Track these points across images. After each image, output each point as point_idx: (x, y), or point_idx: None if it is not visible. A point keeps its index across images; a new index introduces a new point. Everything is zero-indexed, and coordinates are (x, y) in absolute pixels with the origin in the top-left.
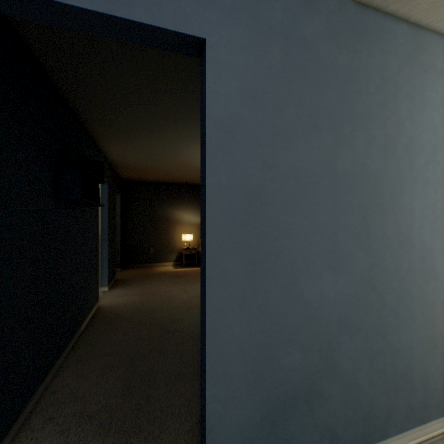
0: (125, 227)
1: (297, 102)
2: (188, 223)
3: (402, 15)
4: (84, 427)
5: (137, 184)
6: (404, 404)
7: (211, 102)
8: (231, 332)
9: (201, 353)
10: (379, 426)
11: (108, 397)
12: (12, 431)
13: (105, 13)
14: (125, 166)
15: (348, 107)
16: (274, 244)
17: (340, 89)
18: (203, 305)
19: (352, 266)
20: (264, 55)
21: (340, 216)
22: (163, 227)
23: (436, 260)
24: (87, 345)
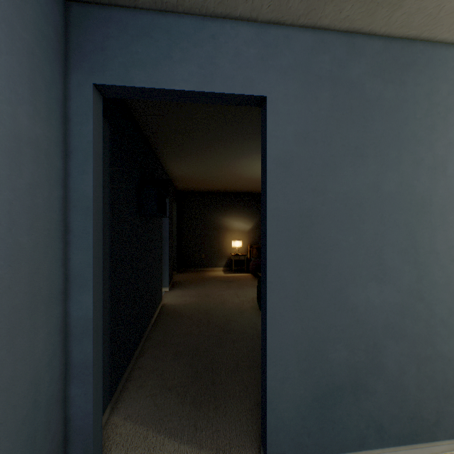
0: (179, 234)
1: (344, 136)
2: (237, 230)
3: (452, 41)
4: (166, 395)
5: (190, 194)
6: None
7: (271, 145)
8: (286, 326)
9: (262, 342)
10: (427, 428)
11: (181, 377)
12: (117, 390)
13: (195, 91)
14: (182, 179)
15: (394, 135)
16: (323, 257)
17: (385, 119)
18: (264, 304)
19: (398, 277)
20: (314, 101)
21: (385, 232)
22: (213, 233)
23: None
24: (159, 335)
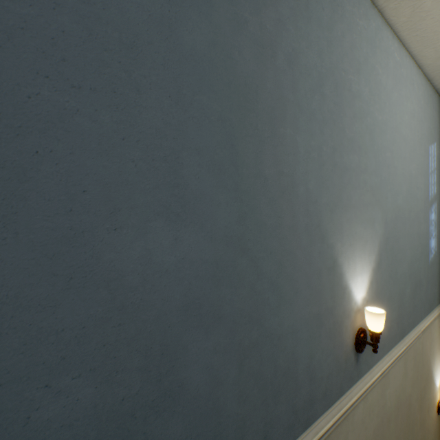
0: None
1: None
2: None
3: None
4: None
5: None
6: (286, 410)
7: None
8: None
9: None
10: None
11: None
12: None
13: None
14: None
15: None
16: (11, 145)
17: None
18: None
19: (209, 213)
20: None
21: (187, 125)
22: None
23: (323, 217)
24: None
